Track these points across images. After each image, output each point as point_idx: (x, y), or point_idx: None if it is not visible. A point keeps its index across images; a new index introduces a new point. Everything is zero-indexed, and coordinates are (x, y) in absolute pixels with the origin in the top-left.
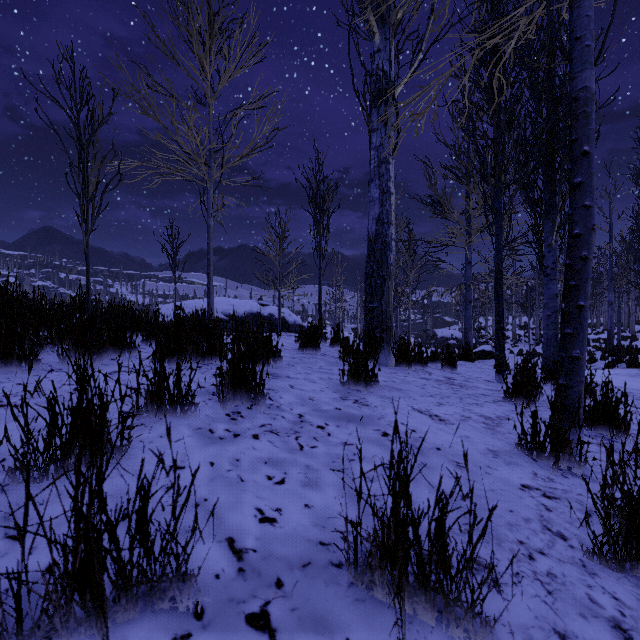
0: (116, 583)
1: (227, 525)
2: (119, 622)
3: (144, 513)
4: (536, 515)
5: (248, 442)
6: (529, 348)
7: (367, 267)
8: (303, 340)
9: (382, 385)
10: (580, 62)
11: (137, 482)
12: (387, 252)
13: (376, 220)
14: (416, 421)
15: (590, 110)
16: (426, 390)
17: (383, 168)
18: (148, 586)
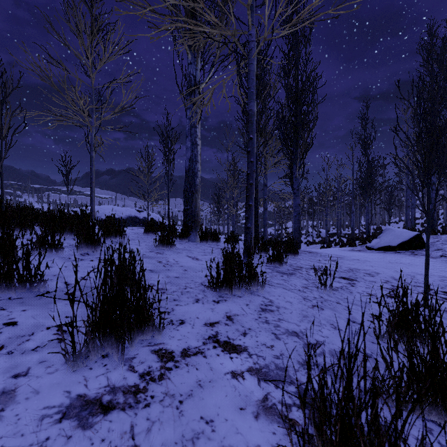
0: (18, 280)
1: (66, 279)
2: (19, 292)
3: (28, 260)
4: (202, 281)
5: (87, 262)
6: (312, 239)
7: (184, 186)
8: (147, 228)
9: (181, 248)
10: (249, 98)
11: (26, 250)
12: (195, 178)
13: (189, 159)
14: (182, 259)
15: (253, 120)
16: (204, 250)
17: (193, 130)
18: (30, 283)
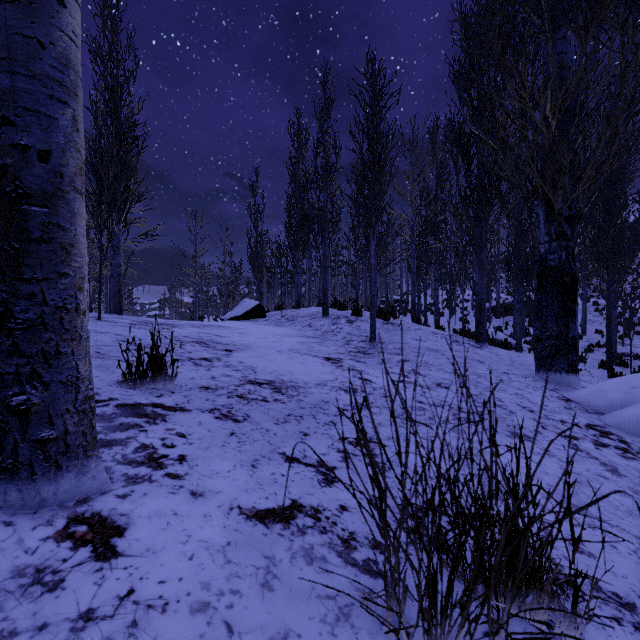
0: None
1: None
2: None
3: None
4: None
5: None
6: None
7: None
8: None
9: None
10: None
11: None
12: None
13: None
14: None
15: None
16: None
17: None
18: None
